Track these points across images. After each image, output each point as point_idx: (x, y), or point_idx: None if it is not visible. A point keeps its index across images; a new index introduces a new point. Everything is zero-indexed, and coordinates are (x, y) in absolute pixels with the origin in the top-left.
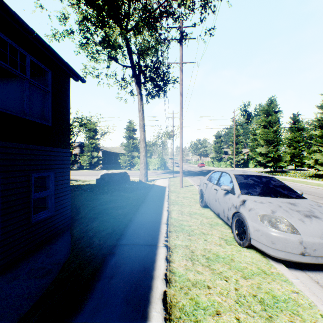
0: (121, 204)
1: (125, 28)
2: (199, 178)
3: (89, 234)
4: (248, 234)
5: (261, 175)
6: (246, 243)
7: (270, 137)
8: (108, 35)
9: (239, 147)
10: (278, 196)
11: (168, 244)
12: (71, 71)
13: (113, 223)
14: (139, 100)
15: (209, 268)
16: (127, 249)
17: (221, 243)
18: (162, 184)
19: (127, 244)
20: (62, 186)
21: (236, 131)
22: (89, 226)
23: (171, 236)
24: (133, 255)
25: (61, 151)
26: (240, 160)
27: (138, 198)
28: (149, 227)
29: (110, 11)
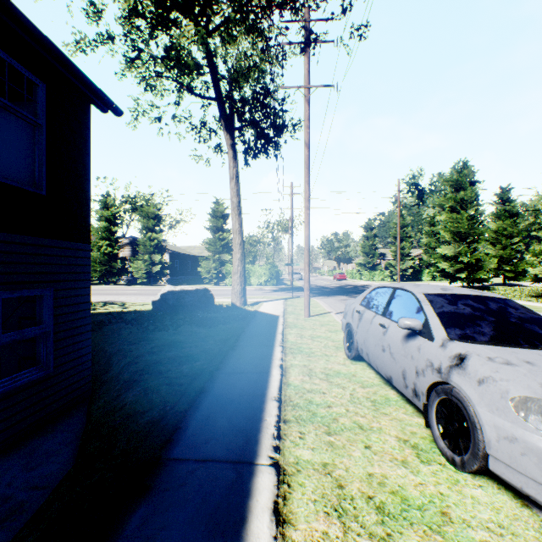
0: (191, 352)
1: (205, 27)
2: (339, 300)
3: (114, 420)
4: (480, 445)
5: (483, 295)
6: (472, 465)
7: (463, 227)
8: (175, 44)
9: (406, 245)
10: (537, 343)
11: (281, 458)
12: (91, 89)
13: (166, 397)
14: (231, 159)
15: None
16: (181, 474)
17: (407, 455)
18: (271, 311)
19: (183, 459)
20: (72, 318)
21: (400, 218)
22: (120, 400)
23: (288, 435)
24: (192, 497)
25: (69, 246)
26: (408, 268)
27: (224, 338)
28: (239, 410)
29: None
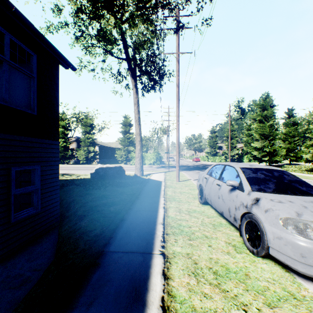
0: (114, 200)
1: (120, 19)
2: (195, 173)
3: (75, 235)
4: (265, 242)
5: (271, 168)
6: (262, 252)
7: (266, 131)
8: (103, 28)
9: (234, 141)
10: (297, 193)
11: (165, 251)
12: (60, 57)
13: (103, 223)
14: (134, 93)
15: (220, 289)
16: (115, 258)
17: (229, 250)
18: (157, 178)
19: (115, 251)
20: (50, 181)
21: (231, 126)
22: (77, 225)
23: (169, 240)
24: (122, 268)
25: (48, 142)
26: (235, 154)
27: (132, 193)
28: (142, 229)
29: (105, 2)
